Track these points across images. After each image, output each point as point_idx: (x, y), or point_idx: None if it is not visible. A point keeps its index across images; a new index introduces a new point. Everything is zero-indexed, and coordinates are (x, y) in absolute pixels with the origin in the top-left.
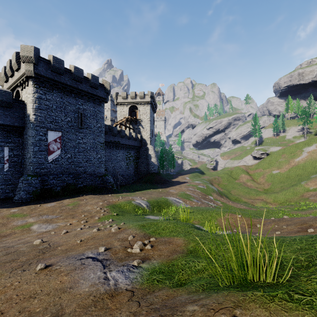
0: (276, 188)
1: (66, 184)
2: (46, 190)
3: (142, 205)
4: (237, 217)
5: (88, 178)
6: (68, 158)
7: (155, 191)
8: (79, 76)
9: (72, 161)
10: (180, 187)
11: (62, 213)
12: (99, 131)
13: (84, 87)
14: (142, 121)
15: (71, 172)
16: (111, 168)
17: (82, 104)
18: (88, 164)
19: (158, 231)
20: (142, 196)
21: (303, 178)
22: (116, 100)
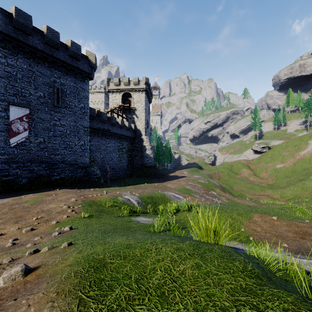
0: (281, 183)
1: (36, 175)
2: (5, 182)
3: (132, 201)
4: (271, 219)
5: (68, 168)
6: (40, 143)
7: (150, 186)
8: (54, 40)
9: (45, 147)
10: (178, 182)
11: (6, 215)
12: (82, 112)
13: (62, 56)
14: (137, 109)
15: (43, 160)
16: (100, 160)
17: (60, 77)
18: (67, 152)
19: (142, 309)
20: (134, 191)
21: (311, 172)
22: (107, 87)
